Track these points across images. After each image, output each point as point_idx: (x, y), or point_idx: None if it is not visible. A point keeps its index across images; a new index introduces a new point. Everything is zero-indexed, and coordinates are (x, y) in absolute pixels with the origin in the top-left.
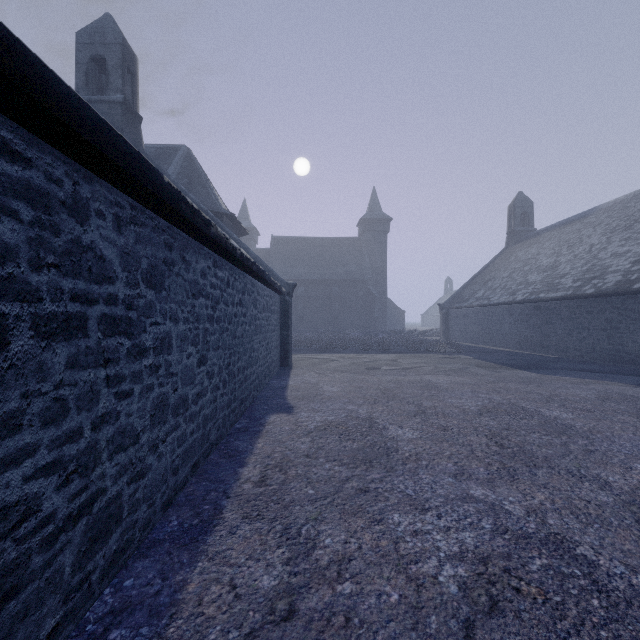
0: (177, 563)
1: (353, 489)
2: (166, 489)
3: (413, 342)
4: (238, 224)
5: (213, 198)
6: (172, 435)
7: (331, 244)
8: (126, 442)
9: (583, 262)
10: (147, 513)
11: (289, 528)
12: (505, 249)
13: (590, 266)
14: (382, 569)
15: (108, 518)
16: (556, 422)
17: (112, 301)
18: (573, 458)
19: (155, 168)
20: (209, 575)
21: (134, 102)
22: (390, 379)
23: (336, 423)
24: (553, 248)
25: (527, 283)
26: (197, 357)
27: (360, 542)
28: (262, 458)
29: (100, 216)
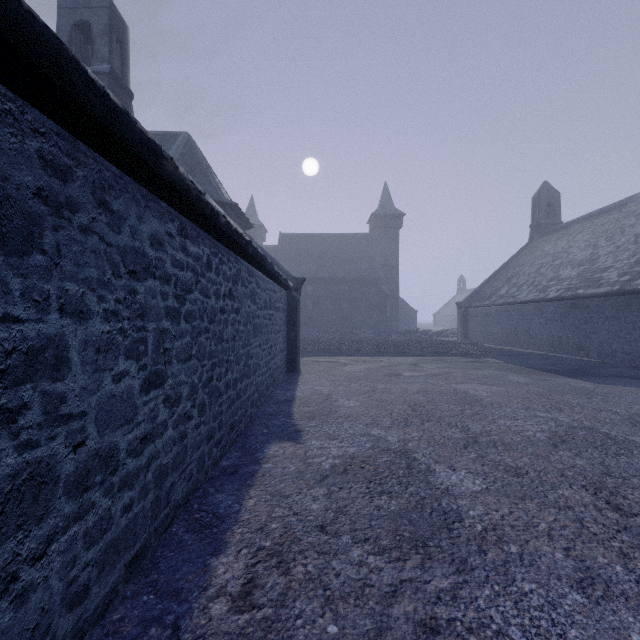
0: None
1: (409, 623)
2: None
3: (433, 344)
4: (242, 216)
5: (215, 187)
6: (68, 533)
7: (341, 241)
8: None
9: (629, 254)
10: None
11: None
12: (529, 243)
13: (639, 258)
14: None
15: None
16: None
17: None
18: None
19: None
20: None
21: (124, 75)
22: (417, 389)
23: (360, 460)
24: (588, 240)
25: (560, 278)
26: (142, 376)
27: None
28: (251, 532)
29: None
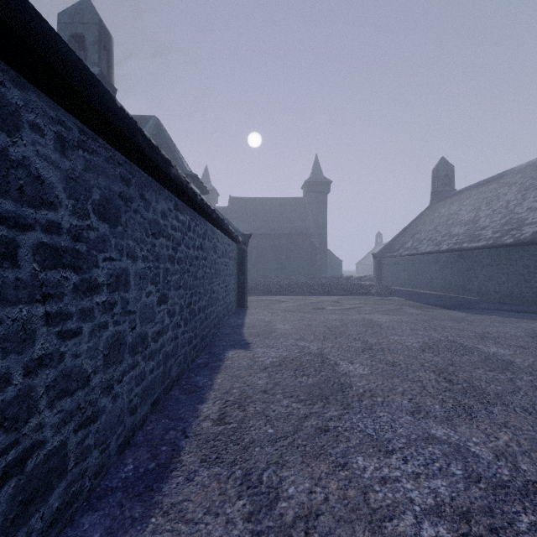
0: (128, 518)
1: (312, 428)
2: (122, 430)
3: (352, 286)
4: (200, 184)
5: (179, 161)
6: (129, 374)
7: (280, 203)
8: (72, 386)
9: (501, 216)
10: (99, 459)
11: (249, 474)
12: (429, 206)
13: (508, 219)
14: (354, 528)
15: (48, 473)
16: (496, 358)
17: (53, 229)
18: (524, 395)
19: (104, 86)
20: (162, 535)
21: (109, 75)
22: (335, 318)
23: (290, 359)
24: (473, 205)
25: (451, 235)
26: (157, 296)
27: (326, 492)
28: (221, 394)
29: (36, 131)
